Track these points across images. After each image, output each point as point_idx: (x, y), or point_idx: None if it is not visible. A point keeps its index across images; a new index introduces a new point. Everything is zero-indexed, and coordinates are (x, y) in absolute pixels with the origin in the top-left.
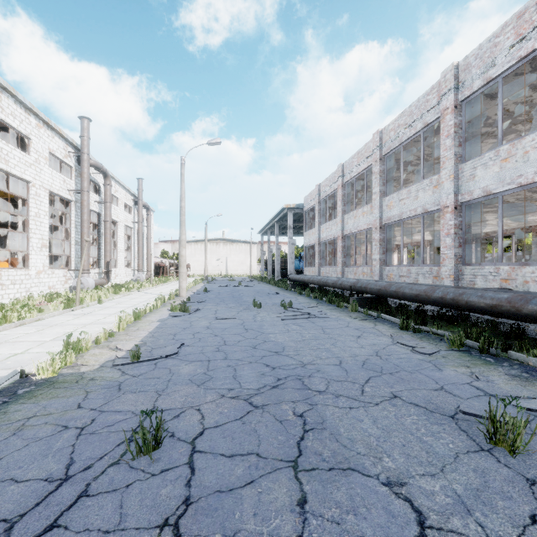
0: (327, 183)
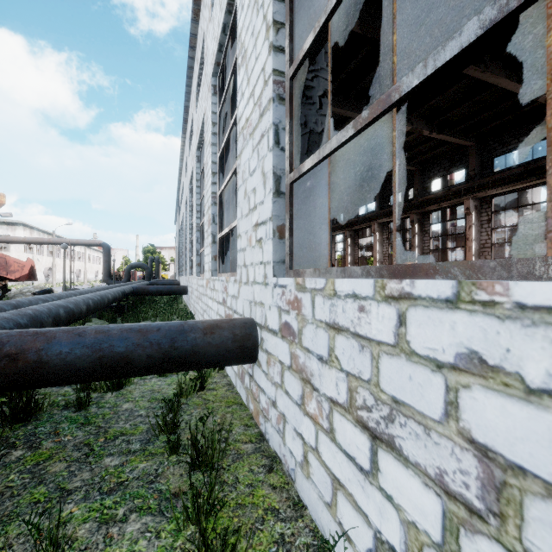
0: (462, 229)
